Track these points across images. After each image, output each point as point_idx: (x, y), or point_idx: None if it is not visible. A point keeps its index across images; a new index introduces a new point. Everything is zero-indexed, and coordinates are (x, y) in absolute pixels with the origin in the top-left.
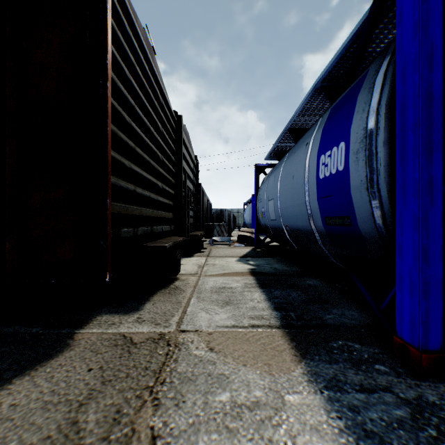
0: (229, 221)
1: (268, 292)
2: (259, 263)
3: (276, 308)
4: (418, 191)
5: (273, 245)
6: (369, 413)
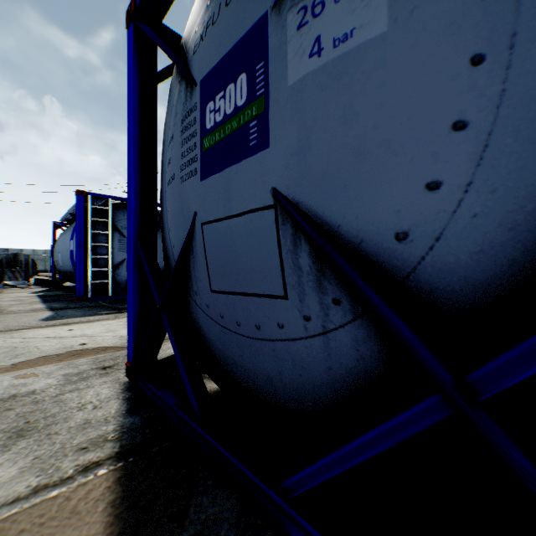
0: (28, 266)
1: (44, 298)
2: (48, 293)
3: (44, 300)
4: (78, 261)
5: (71, 285)
6: (55, 304)
